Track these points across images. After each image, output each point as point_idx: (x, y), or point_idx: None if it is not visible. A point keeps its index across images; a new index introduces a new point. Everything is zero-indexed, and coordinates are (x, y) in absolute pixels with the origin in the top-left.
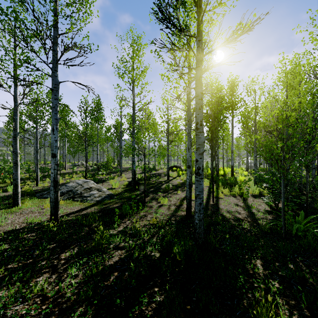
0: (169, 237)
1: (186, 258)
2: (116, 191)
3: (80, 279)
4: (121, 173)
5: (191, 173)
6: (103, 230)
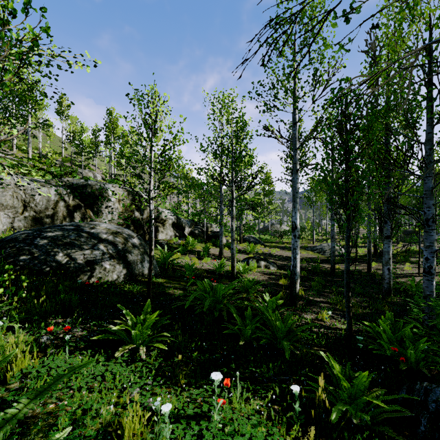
0: (325, 268)
1: (315, 270)
2: (354, 254)
3: (284, 263)
4: (397, 243)
5: (369, 242)
6: (308, 262)
